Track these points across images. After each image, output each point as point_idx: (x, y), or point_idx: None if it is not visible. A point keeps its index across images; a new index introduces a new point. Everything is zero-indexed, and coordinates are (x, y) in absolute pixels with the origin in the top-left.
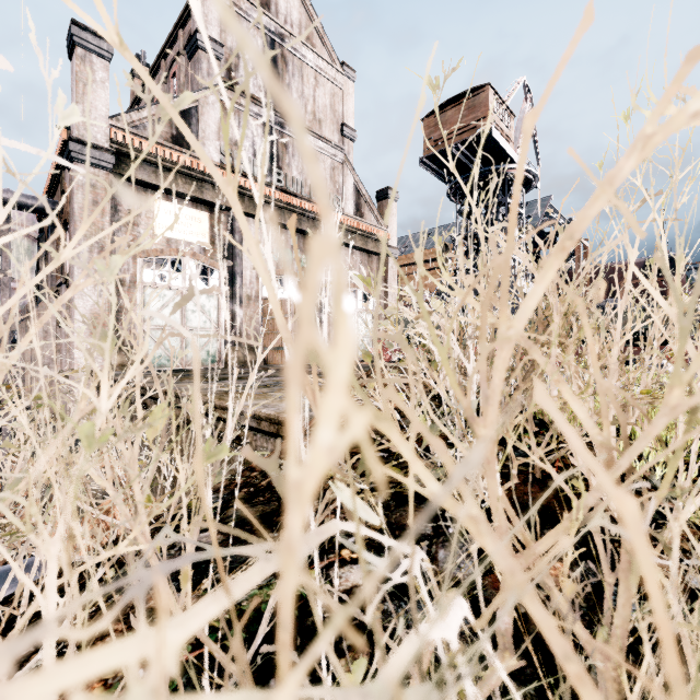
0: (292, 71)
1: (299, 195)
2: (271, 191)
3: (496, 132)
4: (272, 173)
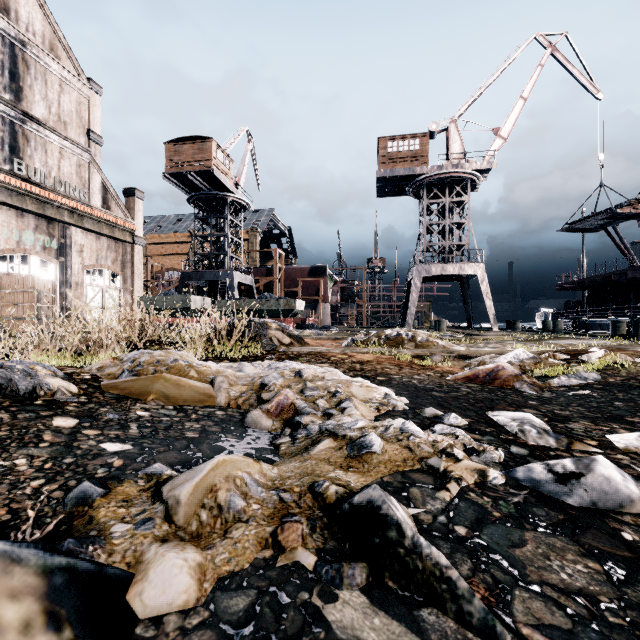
0: (35, 75)
1: (42, 185)
2: (12, 180)
3: (217, 173)
4: (12, 162)
